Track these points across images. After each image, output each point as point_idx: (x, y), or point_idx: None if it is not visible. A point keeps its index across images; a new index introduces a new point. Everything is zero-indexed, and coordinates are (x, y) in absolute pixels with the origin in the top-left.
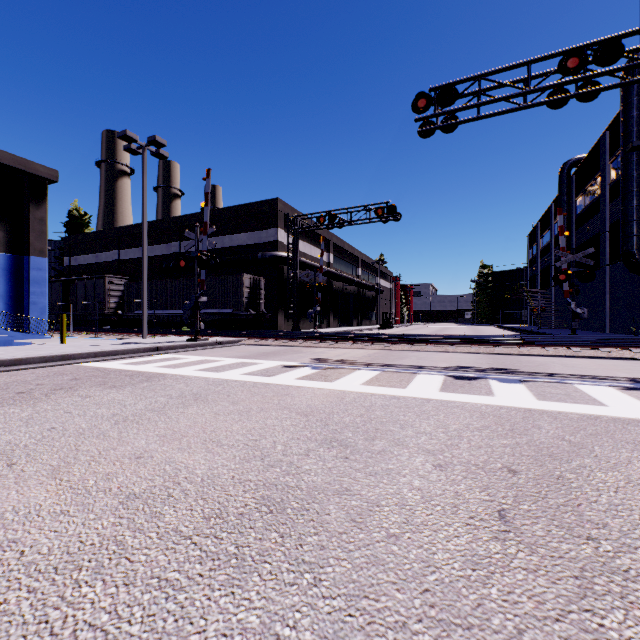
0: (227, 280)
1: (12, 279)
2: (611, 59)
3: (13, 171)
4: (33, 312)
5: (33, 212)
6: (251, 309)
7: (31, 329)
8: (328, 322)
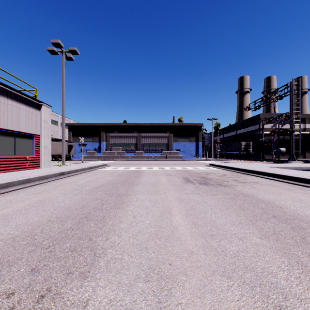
0: (238, 143)
1: (196, 147)
2: (268, 98)
3: (196, 126)
4: (199, 153)
5: (199, 133)
6: (245, 152)
7: (199, 157)
8: (304, 156)
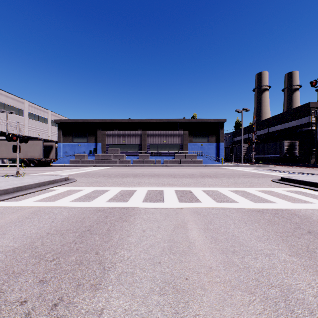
0: (277, 143)
1: (216, 149)
2: None
3: (216, 122)
4: (220, 157)
5: (220, 131)
6: (288, 154)
7: (220, 161)
8: None
